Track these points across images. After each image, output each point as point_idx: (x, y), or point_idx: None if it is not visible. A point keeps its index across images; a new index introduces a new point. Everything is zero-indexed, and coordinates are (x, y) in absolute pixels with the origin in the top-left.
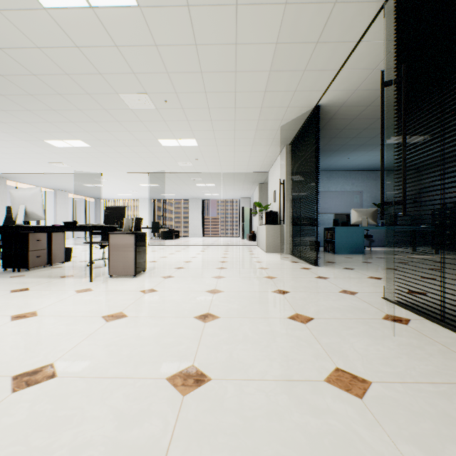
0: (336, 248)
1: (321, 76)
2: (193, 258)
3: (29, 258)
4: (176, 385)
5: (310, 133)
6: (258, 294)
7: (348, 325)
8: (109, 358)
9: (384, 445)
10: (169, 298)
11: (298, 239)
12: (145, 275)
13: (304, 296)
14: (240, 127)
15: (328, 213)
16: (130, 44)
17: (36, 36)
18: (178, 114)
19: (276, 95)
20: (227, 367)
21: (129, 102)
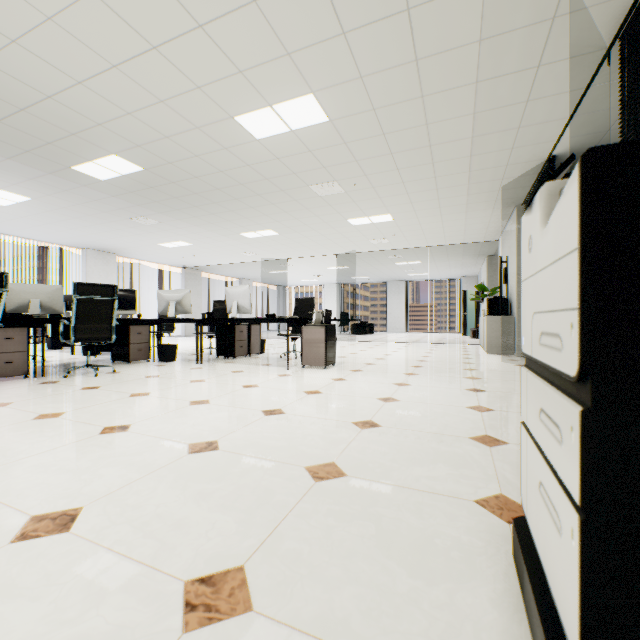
0: None
1: (545, 128)
2: (386, 355)
3: (235, 347)
4: (357, 425)
5: None
6: (448, 390)
7: None
8: (314, 410)
9: (485, 460)
10: (356, 386)
11: None
12: (334, 368)
13: (500, 395)
14: (445, 195)
15: None
16: (321, 147)
17: (248, 158)
18: (368, 193)
19: (487, 157)
20: (395, 423)
21: (318, 191)
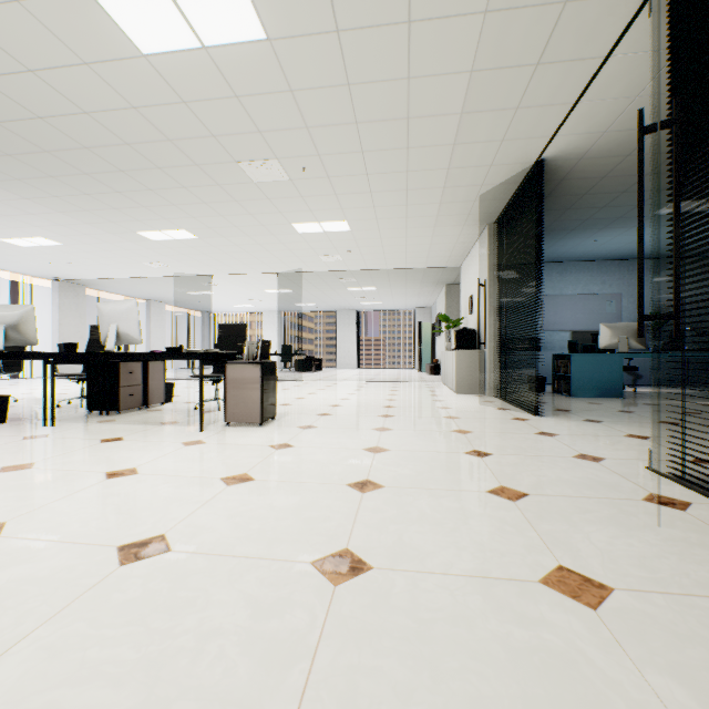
0: (573, 387)
1: (545, 115)
2: (343, 400)
3: (120, 396)
4: (324, 572)
5: (528, 204)
6: (443, 456)
7: (584, 507)
8: (234, 532)
9: (624, 672)
10: (310, 458)
11: (510, 372)
12: (275, 424)
13: (515, 461)
14: (415, 200)
15: (561, 330)
16: (254, 92)
17: (132, 93)
18: (322, 185)
19: (472, 149)
20: (395, 554)
21: (252, 173)
